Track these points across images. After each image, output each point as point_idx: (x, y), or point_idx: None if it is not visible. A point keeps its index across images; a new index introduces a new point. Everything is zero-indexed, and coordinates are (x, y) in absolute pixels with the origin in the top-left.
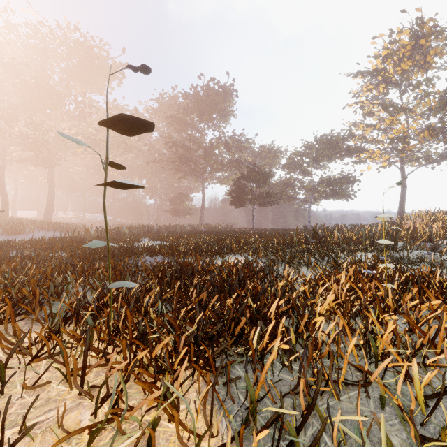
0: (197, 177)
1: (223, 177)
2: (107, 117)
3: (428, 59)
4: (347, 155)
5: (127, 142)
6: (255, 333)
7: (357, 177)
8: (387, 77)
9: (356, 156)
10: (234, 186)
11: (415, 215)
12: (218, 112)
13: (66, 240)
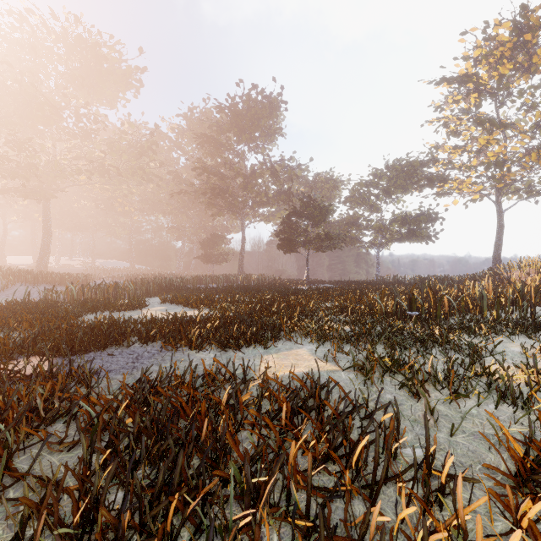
0: (235, 213)
1: (269, 213)
2: None
3: (534, 61)
4: (428, 185)
5: (145, 169)
6: None
7: (441, 213)
8: (481, 84)
9: (439, 187)
10: (282, 224)
11: (524, 264)
12: (262, 130)
13: (19, 309)
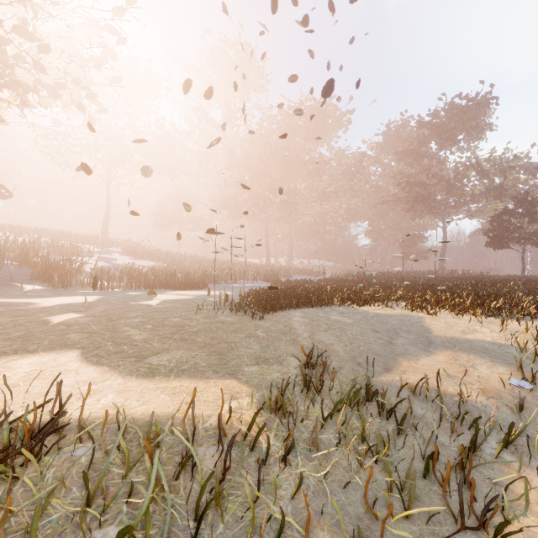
0: (435, 214)
1: (475, 209)
2: (436, 239)
3: None
4: None
5: (353, 188)
6: (492, 303)
7: None
8: None
9: None
10: (491, 224)
11: None
12: (467, 131)
13: (347, 280)
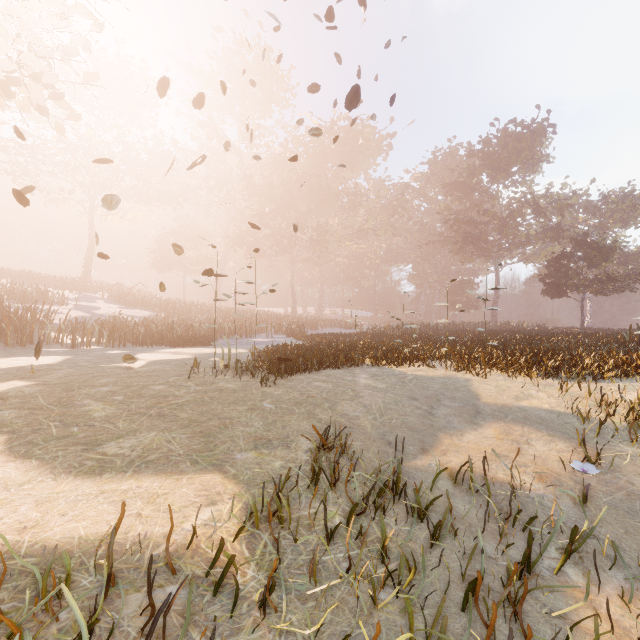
0: (487, 257)
1: (530, 252)
2: (486, 285)
3: None
4: None
5: (395, 225)
6: (549, 362)
7: None
8: None
9: None
10: (548, 268)
11: None
12: (522, 162)
13: (385, 334)
